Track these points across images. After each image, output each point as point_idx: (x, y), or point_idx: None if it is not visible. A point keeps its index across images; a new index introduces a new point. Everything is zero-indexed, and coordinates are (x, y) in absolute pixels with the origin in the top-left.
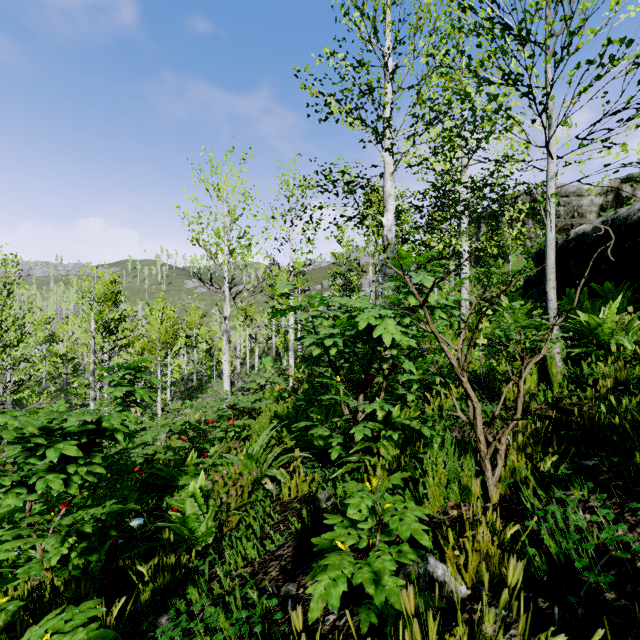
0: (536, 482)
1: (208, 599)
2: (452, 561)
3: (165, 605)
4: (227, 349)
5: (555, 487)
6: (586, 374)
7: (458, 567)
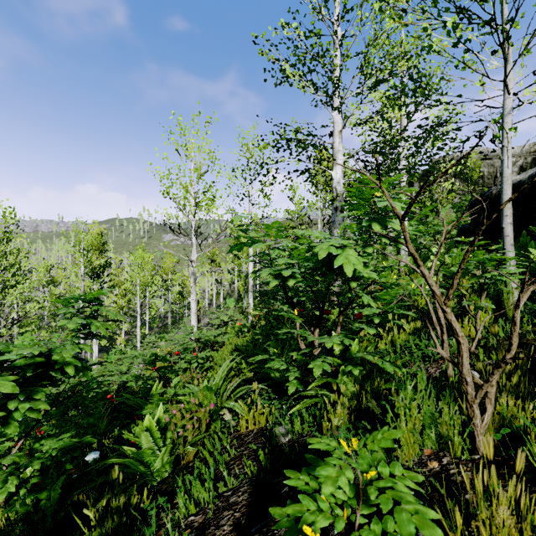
0: None
1: None
2: None
3: None
4: (194, 289)
5: None
6: None
7: None
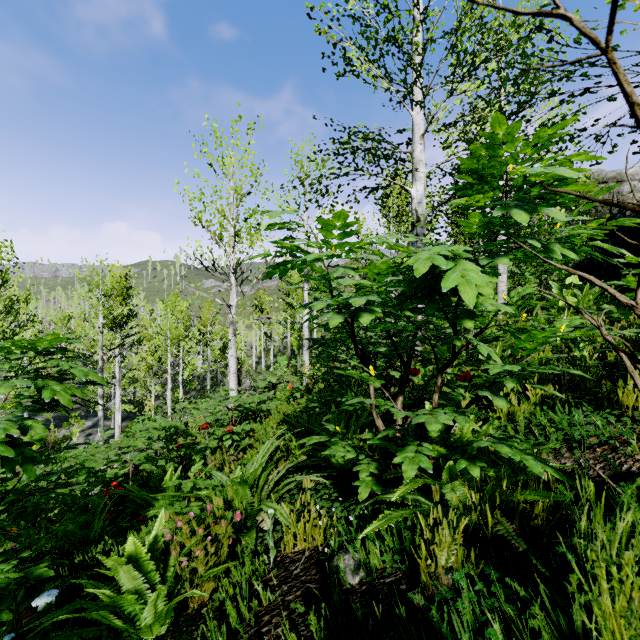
0: None
1: None
2: None
3: None
4: (233, 343)
5: None
6: None
7: None
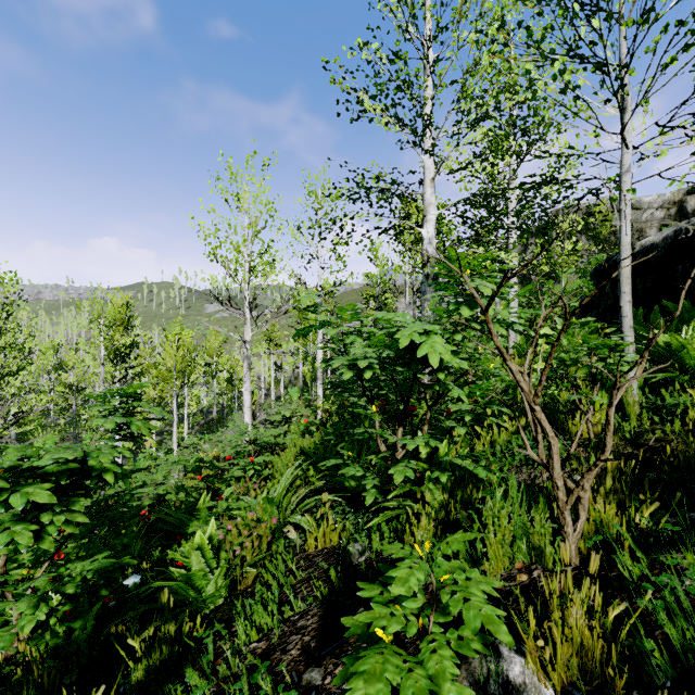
0: (633, 541)
1: (210, 686)
2: (534, 654)
3: (157, 691)
4: (248, 377)
5: (659, 548)
6: (669, 404)
7: (538, 659)
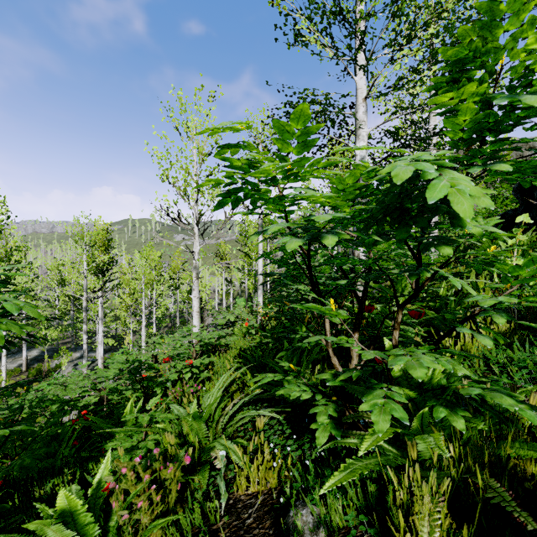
0: None
1: None
2: None
3: None
4: (196, 285)
5: None
6: None
7: None
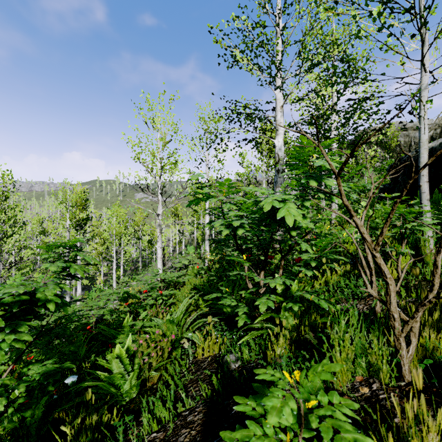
0: None
1: None
2: None
3: None
4: (160, 238)
5: None
6: None
7: None
